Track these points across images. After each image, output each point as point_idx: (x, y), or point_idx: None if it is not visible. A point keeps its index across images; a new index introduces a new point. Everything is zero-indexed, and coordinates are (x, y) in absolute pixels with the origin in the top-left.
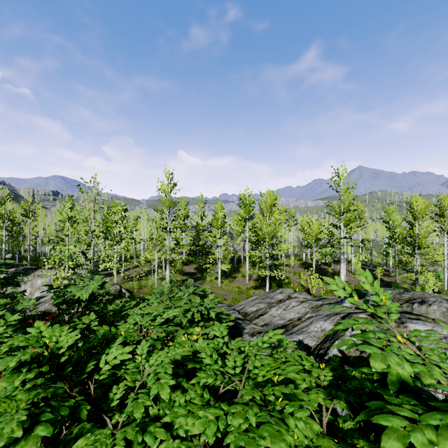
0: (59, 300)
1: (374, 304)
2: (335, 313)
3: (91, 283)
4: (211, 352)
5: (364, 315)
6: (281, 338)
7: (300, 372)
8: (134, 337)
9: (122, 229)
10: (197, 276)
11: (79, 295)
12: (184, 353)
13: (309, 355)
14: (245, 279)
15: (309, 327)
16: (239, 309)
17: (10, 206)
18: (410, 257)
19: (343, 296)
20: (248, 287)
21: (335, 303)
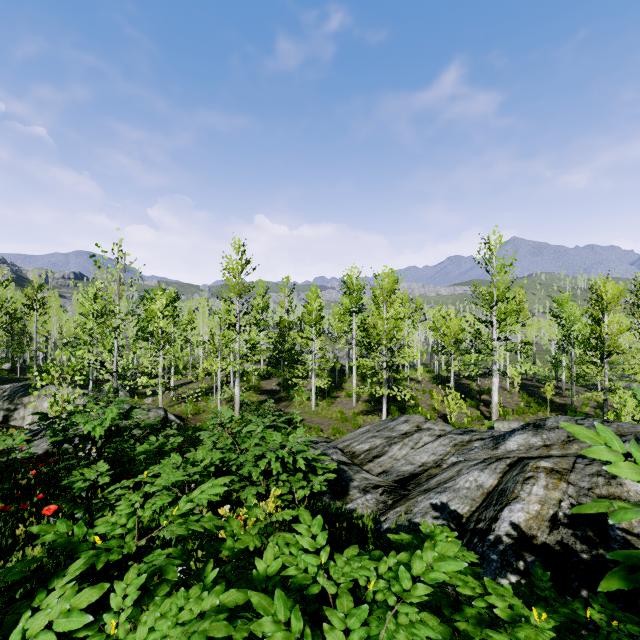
0: (57, 437)
1: (556, 442)
2: (496, 457)
3: (108, 410)
4: (288, 611)
5: (547, 463)
6: (432, 529)
7: (490, 630)
8: (118, 552)
9: (161, 325)
10: (281, 395)
11: (89, 428)
12: (214, 632)
13: (459, 531)
14: (351, 400)
15: (457, 480)
16: (342, 446)
17: (9, 294)
18: (596, 368)
19: (634, 479)
20: (356, 412)
21: (493, 440)
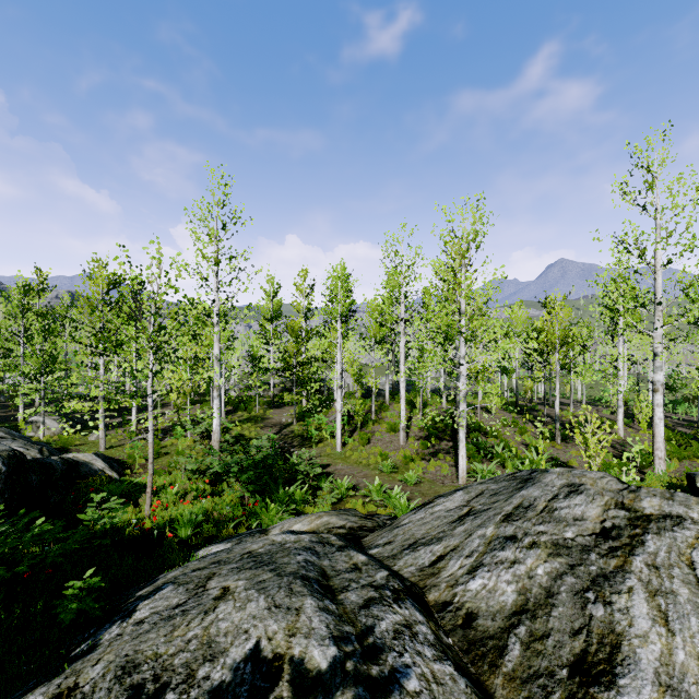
0: None
1: None
2: None
3: None
4: None
5: None
6: None
7: None
8: None
9: None
10: (293, 428)
11: None
12: None
13: None
14: (396, 436)
15: None
16: (414, 568)
17: None
18: None
19: None
20: (409, 455)
21: None
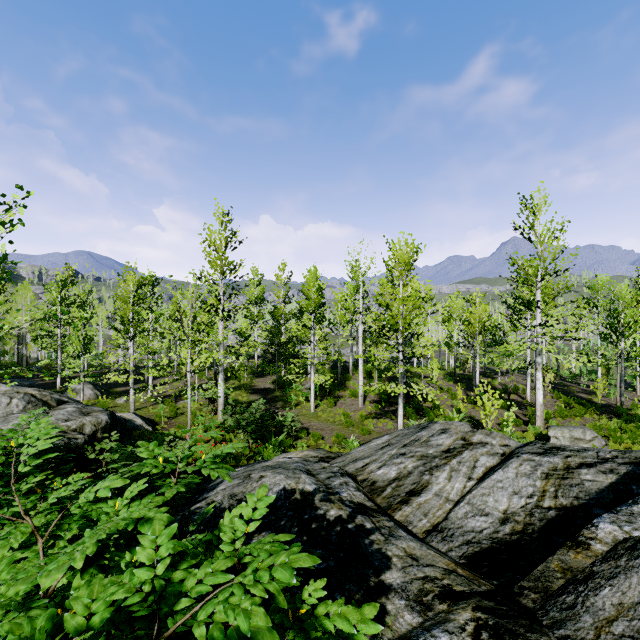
0: None
1: None
2: None
3: None
4: None
5: None
6: None
7: None
8: None
9: (3, 251)
10: (275, 394)
11: None
12: None
13: None
14: (356, 400)
15: None
16: (354, 469)
17: None
18: None
19: None
20: (364, 414)
21: None
